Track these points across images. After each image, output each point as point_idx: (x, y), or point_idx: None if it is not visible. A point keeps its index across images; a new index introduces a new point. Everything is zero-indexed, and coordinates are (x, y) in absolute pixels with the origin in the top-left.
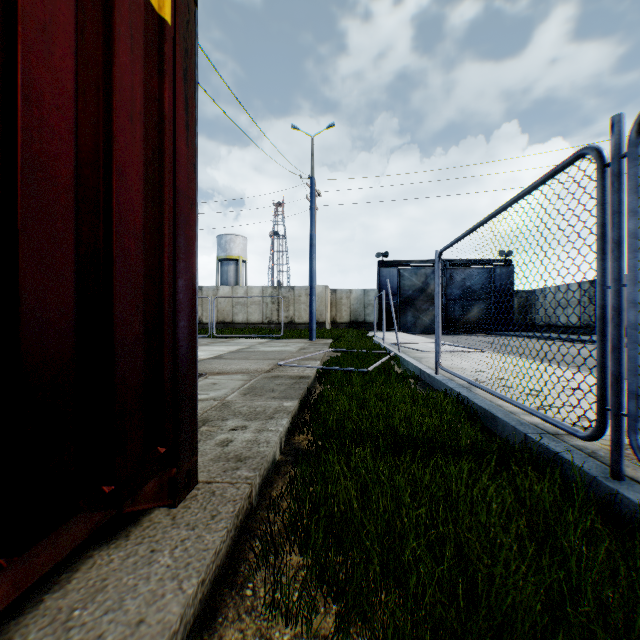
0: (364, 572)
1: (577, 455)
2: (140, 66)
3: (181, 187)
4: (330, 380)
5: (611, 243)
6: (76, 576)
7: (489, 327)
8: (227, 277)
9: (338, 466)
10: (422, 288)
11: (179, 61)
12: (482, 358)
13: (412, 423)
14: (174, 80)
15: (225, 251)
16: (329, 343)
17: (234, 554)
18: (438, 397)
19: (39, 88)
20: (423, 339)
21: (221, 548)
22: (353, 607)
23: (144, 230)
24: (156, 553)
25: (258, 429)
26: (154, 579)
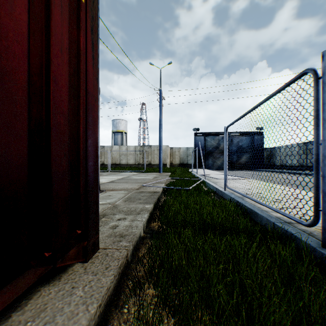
0: (189, 300)
1: (302, 234)
2: (66, 23)
3: (90, 90)
4: (169, 193)
5: (322, 120)
6: (30, 302)
7: (253, 166)
8: (117, 141)
9: (174, 240)
10: (217, 146)
11: (88, 22)
12: (248, 182)
13: (213, 217)
14: (86, 32)
15: (116, 128)
16: (169, 174)
17: (118, 288)
18: (226, 203)
19: (6, 29)
20: (217, 172)
21: (110, 286)
22: (183, 320)
23: (69, 112)
24: (75, 289)
25: (132, 219)
26: (73, 304)
